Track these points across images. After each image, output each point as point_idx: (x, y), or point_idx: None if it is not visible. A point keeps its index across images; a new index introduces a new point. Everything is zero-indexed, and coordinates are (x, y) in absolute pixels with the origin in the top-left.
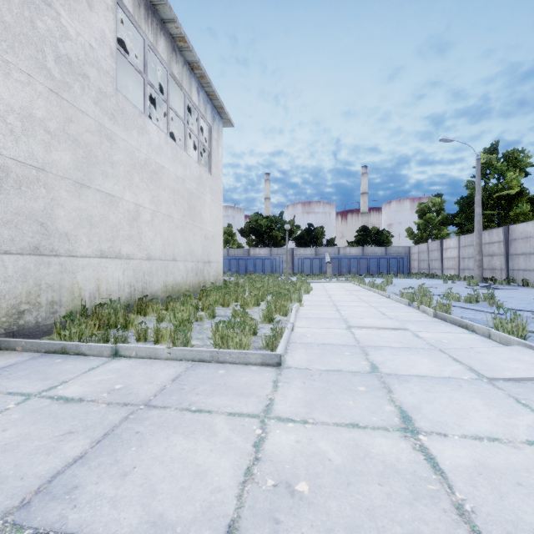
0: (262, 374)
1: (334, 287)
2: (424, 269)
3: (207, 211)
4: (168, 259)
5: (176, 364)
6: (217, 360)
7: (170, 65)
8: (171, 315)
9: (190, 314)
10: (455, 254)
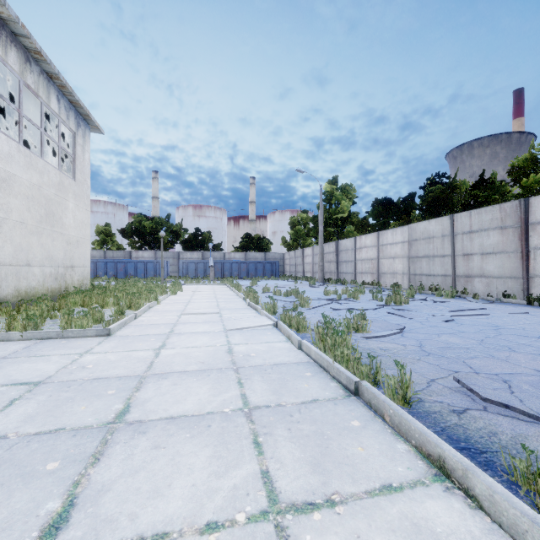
0: (94, 340)
1: (206, 289)
2: (293, 273)
3: (70, 216)
4: (21, 264)
5: (27, 342)
6: (62, 337)
7: (23, 75)
8: (23, 313)
9: (44, 312)
10: (311, 260)
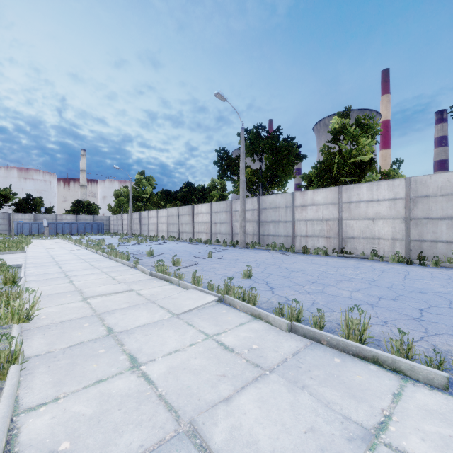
0: (22, 254)
1: (47, 241)
2: (116, 230)
3: None
4: None
5: None
6: (9, 253)
7: None
8: None
9: None
10: (127, 222)
